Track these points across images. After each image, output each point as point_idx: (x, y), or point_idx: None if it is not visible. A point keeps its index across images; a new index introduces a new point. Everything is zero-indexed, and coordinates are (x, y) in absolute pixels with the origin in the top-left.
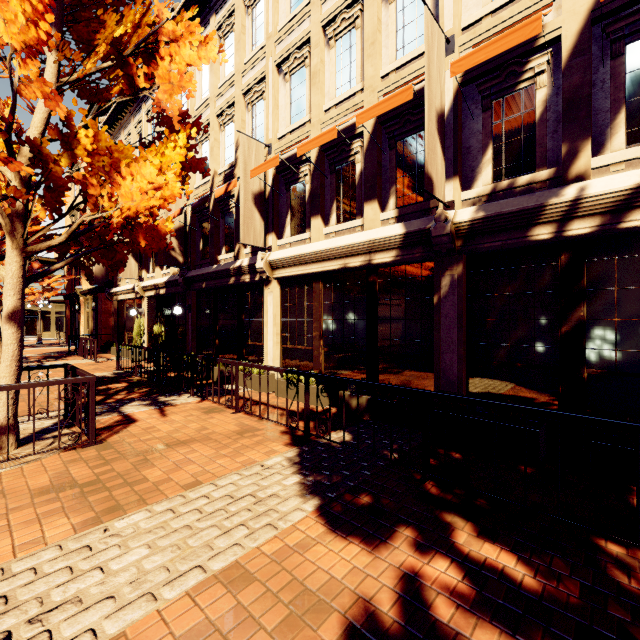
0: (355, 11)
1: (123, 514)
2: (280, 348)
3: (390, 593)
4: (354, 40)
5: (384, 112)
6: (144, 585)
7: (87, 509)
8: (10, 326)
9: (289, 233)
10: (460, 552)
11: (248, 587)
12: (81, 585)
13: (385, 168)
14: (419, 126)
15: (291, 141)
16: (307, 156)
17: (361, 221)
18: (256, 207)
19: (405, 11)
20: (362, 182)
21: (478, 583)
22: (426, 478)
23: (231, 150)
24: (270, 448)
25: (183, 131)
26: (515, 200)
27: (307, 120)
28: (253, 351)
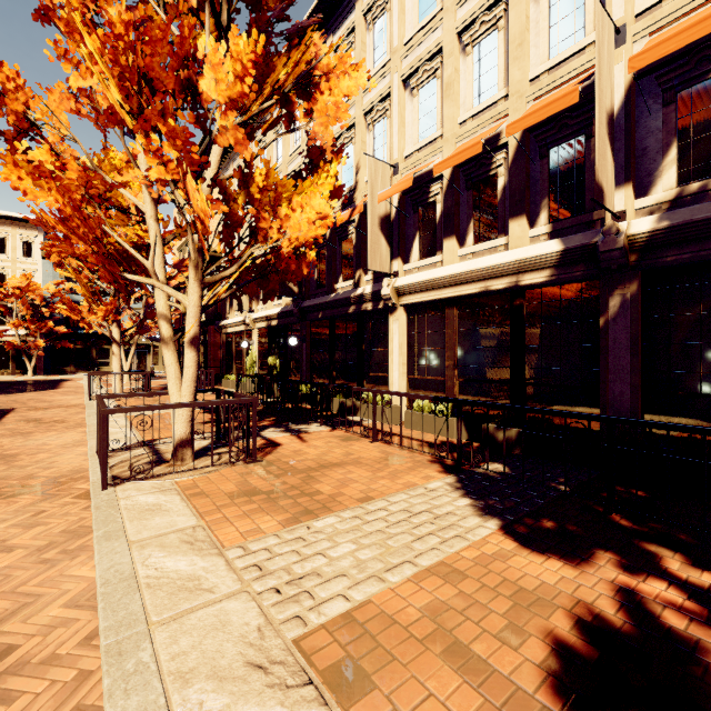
0: (497, 12)
1: (315, 517)
2: (406, 379)
3: (610, 601)
4: (495, 43)
5: (542, 119)
6: (367, 570)
7: (281, 511)
8: (191, 350)
9: (417, 257)
10: (676, 577)
11: (462, 582)
12: (313, 564)
13: (534, 180)
14: (578, 130)
15: (420, 159)
16: (439, 174)
17: (505, 240)
18: (382, 231)
19: (560, 4)
20: (505, 197)
21: (707, 604)
22: (611, 510)
23: (349, 174)
24: (425, 474)
25: (335, 161)
26: (710, 205)
27: (439, 135)
28: (375, 382)
